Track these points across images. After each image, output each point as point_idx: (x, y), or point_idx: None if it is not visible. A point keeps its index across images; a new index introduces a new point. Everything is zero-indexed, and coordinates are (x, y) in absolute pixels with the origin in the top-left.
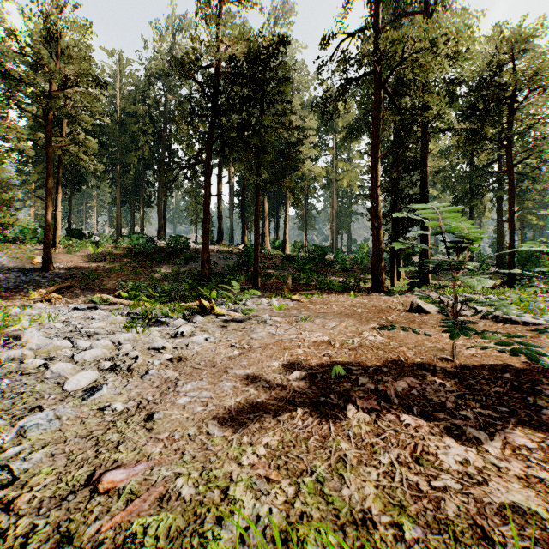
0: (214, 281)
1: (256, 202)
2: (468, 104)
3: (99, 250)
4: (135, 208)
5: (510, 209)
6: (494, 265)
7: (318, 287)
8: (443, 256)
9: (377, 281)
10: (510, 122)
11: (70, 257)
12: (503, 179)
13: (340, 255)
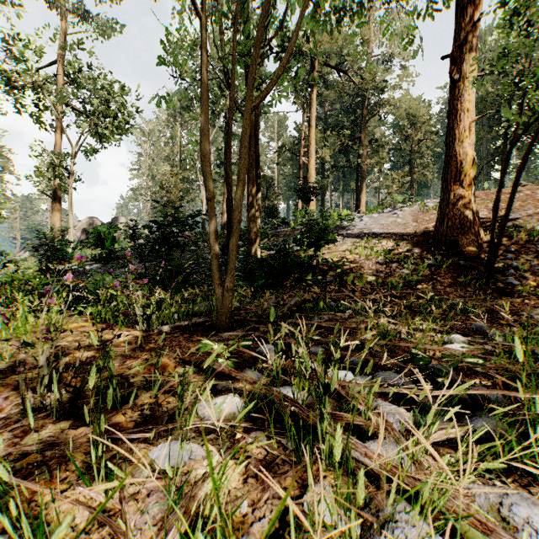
0: None
1: None
2: None
3: None
4: None
5: None
6: None
7: None
8: None
9: None
10: None
11: None
12: None
13: None
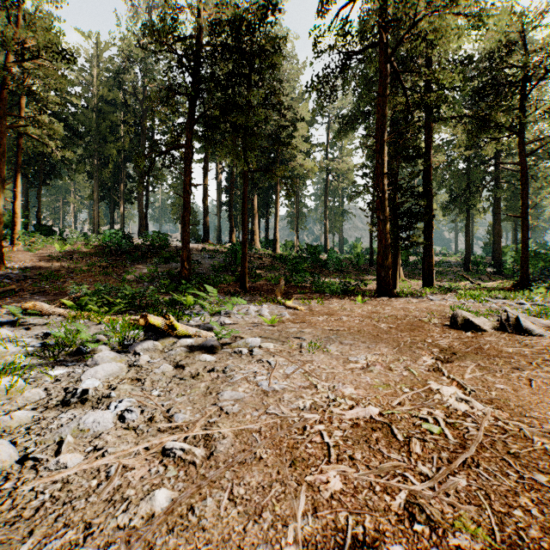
0: (195, 283)
1: (243, 193)
2: (475, 90)
3: (67, 247)
4: (115, 204)
5: (524, 204)
6: (490, 265)
7: (315, 290)
8: (437, 257)
9: (383, 283)
10: (523, 108)
11: (31, 256)
12: (501, 177)
13: (335, 254)
